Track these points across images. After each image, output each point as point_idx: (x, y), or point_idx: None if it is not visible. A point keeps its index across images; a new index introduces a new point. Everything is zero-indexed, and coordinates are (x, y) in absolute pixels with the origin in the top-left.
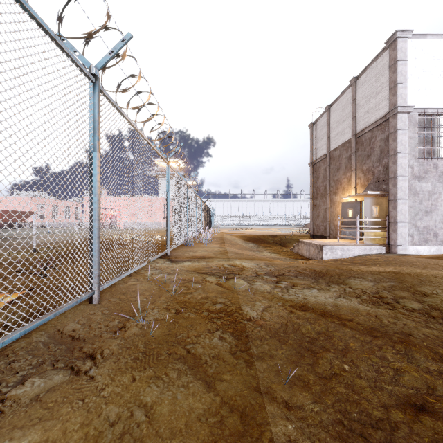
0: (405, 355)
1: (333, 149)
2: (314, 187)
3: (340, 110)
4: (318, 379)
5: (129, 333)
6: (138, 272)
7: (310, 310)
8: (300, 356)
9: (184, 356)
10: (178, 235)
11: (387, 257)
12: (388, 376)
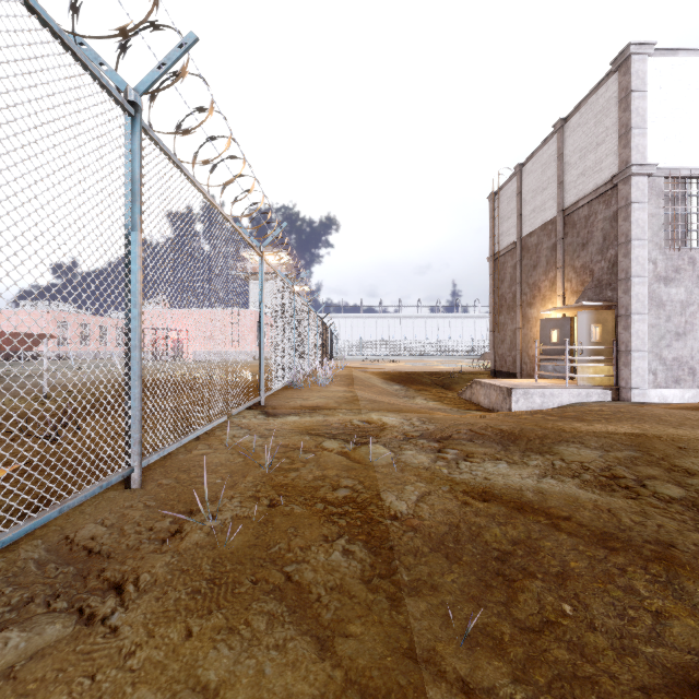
0: (668, 585)
1: (527, 235)
2: (496, 294)
3: (538, 172)
4: (519, 633)
5: (188, 542)
6: (211, 433)
7: (497, 500)
8: (485, 587)
9: (281, 588)
10: (278, 372)
11: (617, 408)
12: (643, 627)
